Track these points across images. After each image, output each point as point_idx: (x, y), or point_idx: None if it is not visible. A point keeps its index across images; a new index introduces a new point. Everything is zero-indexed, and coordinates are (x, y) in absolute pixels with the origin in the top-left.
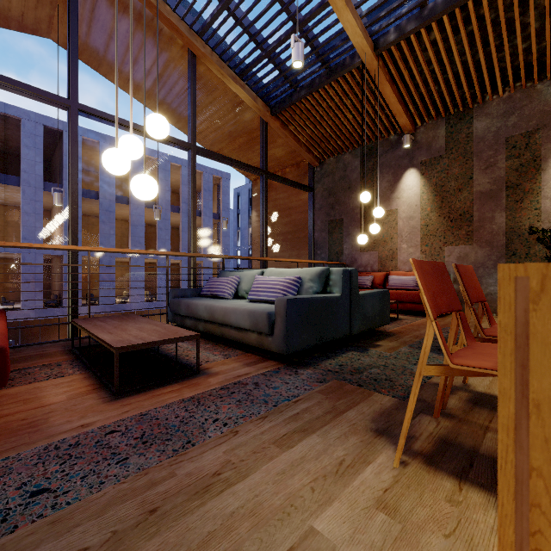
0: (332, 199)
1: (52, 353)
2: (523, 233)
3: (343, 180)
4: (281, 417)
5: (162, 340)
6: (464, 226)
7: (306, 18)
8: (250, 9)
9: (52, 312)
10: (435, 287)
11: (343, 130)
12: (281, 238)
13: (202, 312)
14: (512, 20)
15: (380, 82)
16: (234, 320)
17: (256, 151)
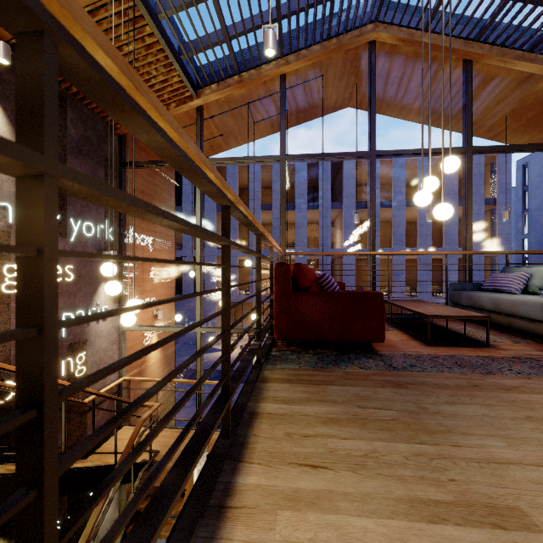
0: None
1: None
2: None
3: None
4: None
5: (458, 316)
6: None
7: None
8: None
9: None
10: None
11: None
12: None
13: (486, 303)
14: None
15: None
16: (524, 311)
17: None
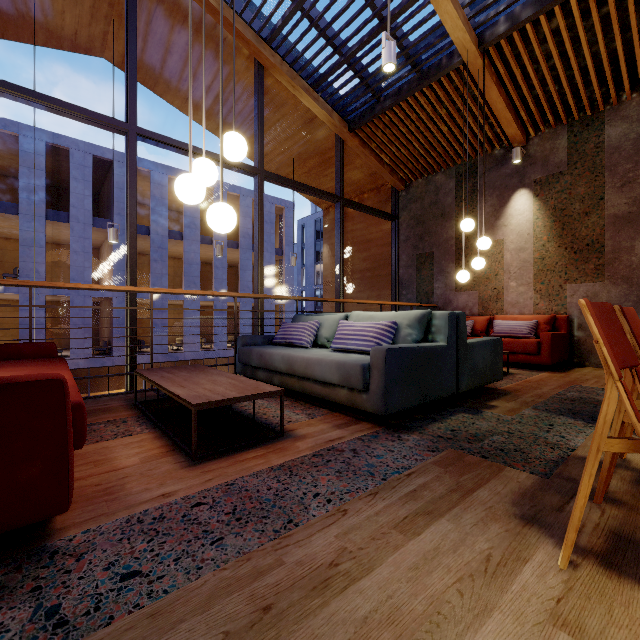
0: (421, 229)
1: (114, 407)
2: None
3: (434, 206)
4: (395, 495)
5: (243, 396)
6: (592, 259)
7: (395, 13)
8: (328, 8)
9: (102, 360)
10: (605, 335)
11: (435, 145)
12: (357, 276)
13: (279, 362)
14: None
15: (485, 84)
16: (319, 373)
17: (330, 175)
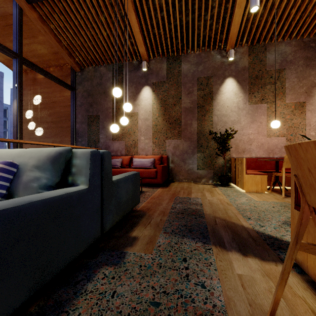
0: (91, 99)
1: None
2: (205, 134)
3: (99, 86)
4: None
5: None
6: (177, 128)
7: None
8: None
9: None
10: None
11: (99, 44)
12: (45, 126)
13: None
14: None
15: (128, 8)
16: None
17: None
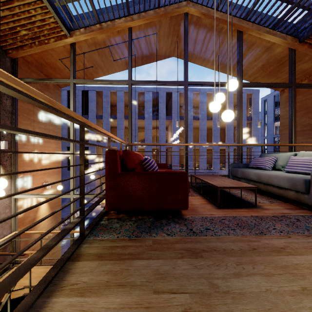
0: None
1: None
2: None
3: None
4: None
5: (237, 187)
6: None
7: None
8: None
9: None
10: None
11: None
12: (307, 128)
13: (252, 176)
14: None
15: None
16: (276, 182)
17: (284, 71)
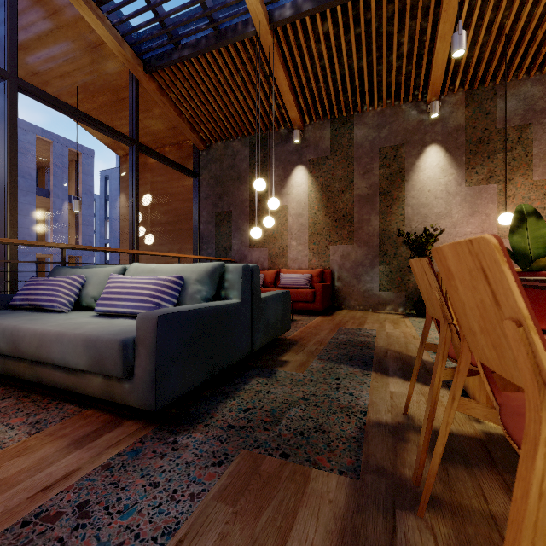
0: (220, 188)
1: None
2: (392, 236)
3: (232, 169)
4: None
5: None
6: (346, 227)
7: None
8: None
9: None
10: None
11: (232, 112)
12: (158, 228)
13: None
14: (390, 35)
15: (274, 63)
16: (58, 355)
17: (126, 119)
